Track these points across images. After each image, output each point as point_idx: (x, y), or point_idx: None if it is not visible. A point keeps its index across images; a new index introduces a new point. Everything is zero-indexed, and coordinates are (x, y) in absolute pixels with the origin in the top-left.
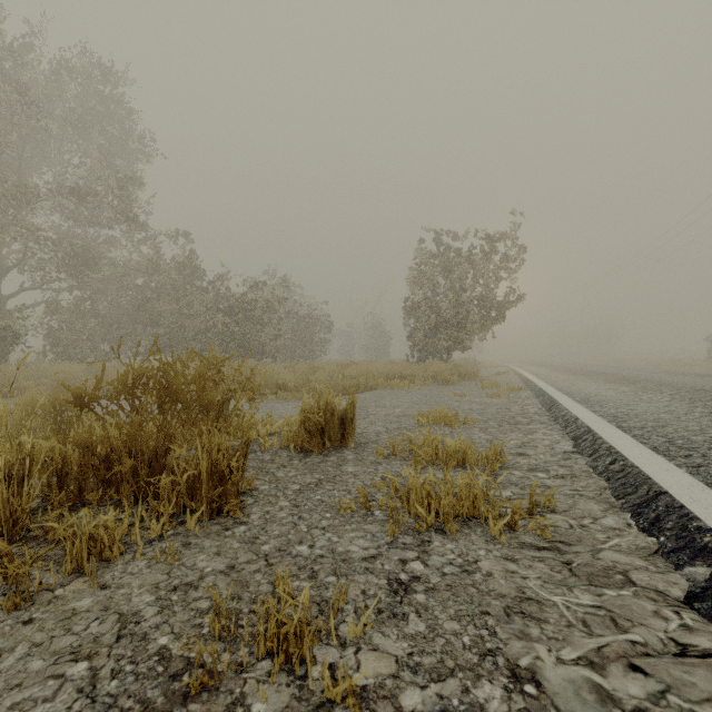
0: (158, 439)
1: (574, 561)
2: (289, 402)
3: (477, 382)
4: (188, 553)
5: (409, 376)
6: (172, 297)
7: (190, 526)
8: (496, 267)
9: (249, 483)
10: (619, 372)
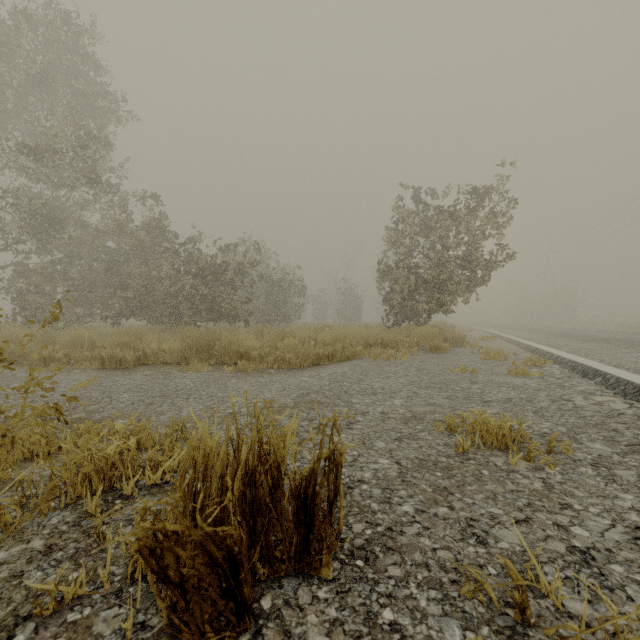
0: None
1: None
2: (249, 376)
3: (469, 349)
4: None
5: (391, 342)
6: (143, 260)
7: None
8: (484, 222)
9: None
10: (632, 337)
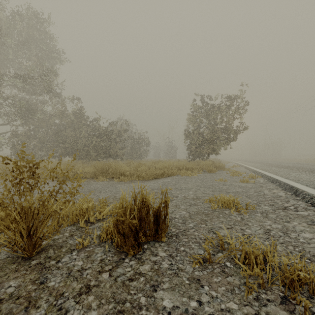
0: None
1: None
2: (125, 183)
3: (226, 171)
4: None
5: (190, 168)
6: (72, 129)
7: None
8: (233, 112)
9: None
10: (301, 166)
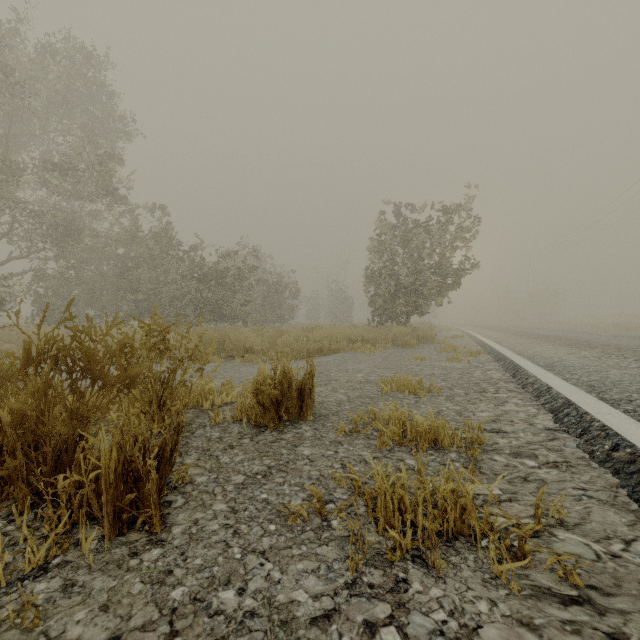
0: (71, 424)
1: (629, 634)
2: (255, 365)
3: (435, 345)
4: (63, 605)
5: (371, 339)
6: (151, 266)
7: (85, 551)
8: (452, 237)
9: (182, 475)
10: (569, 335)
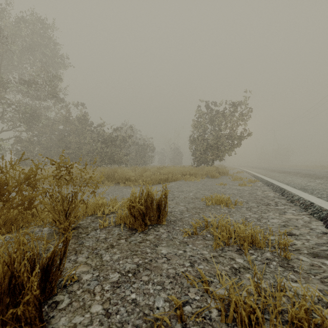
0: None
1: None
2: (131, 187)
3: (229, 176)
4: None
5: (194, 173)
6: (77, 135)
7: None
8: (237, 118)
9: (71, 276)
10: (302, 171)
